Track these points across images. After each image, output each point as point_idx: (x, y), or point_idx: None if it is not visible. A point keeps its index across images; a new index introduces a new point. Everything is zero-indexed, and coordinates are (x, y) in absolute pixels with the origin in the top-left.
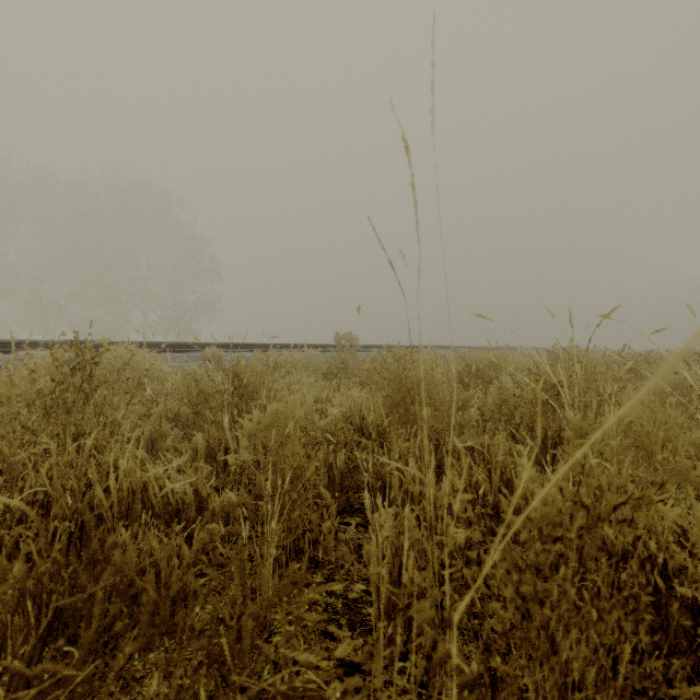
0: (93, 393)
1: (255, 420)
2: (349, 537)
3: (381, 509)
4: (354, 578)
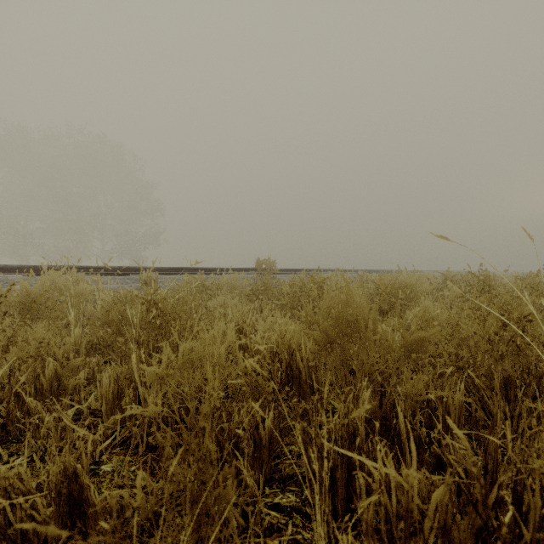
0: None
1: (163, 365)
2: None
3: None
4: None
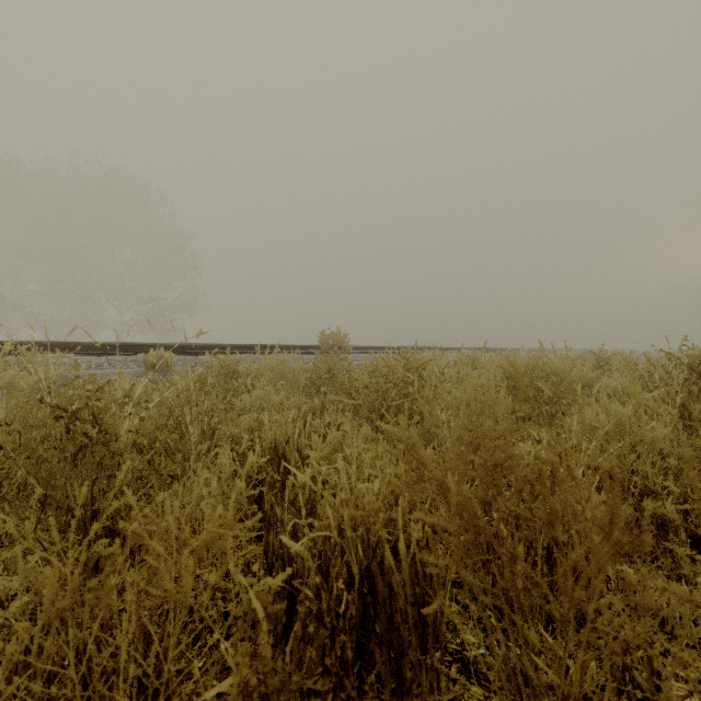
0: None
1: None
2: None
3: None
4: None
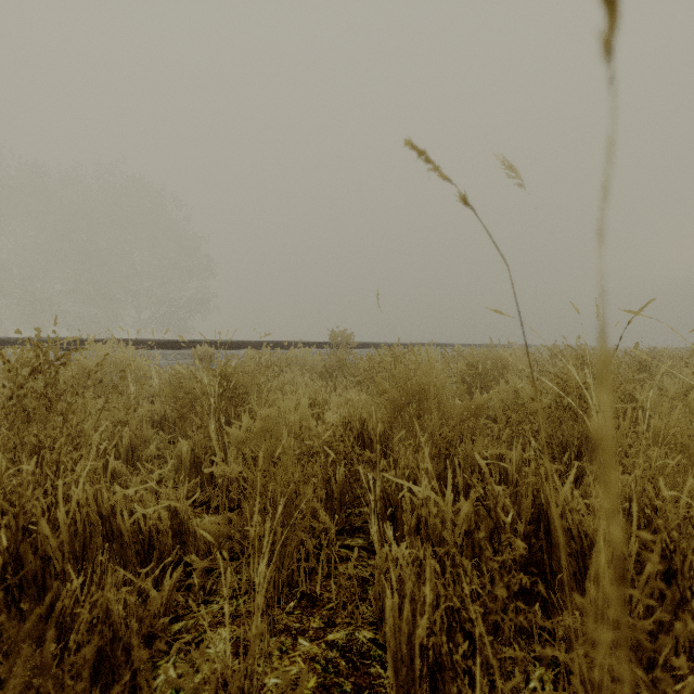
0: (56, 399)
1: (244, 428)
2: (352, 573)
3: (390, 540)
4: (359, 622)
